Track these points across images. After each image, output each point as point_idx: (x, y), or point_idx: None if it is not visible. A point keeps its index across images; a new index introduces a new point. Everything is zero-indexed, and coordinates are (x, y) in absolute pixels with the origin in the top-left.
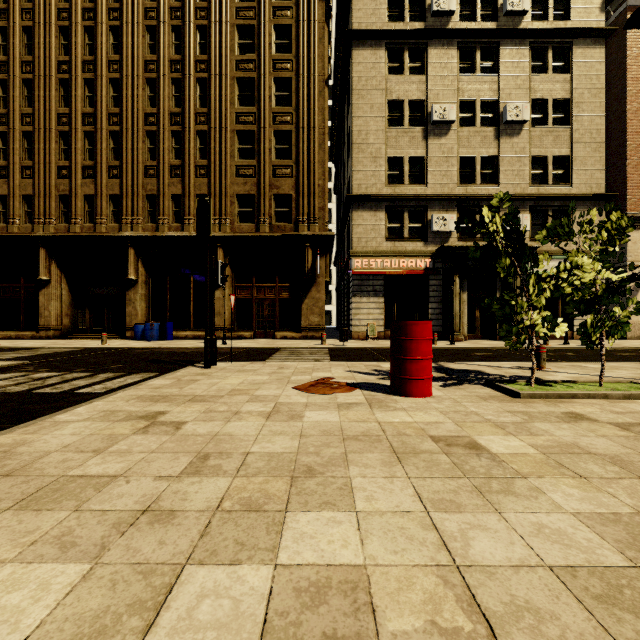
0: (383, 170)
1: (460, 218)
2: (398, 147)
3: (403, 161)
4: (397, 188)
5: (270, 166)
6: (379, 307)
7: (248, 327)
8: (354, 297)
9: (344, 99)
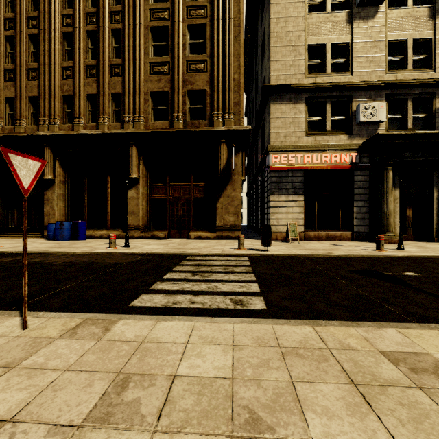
0: (303, 59)
1: (388, 108)
2: (319, 34)
3: (325, 49)
4: (318, 77)
5: (184, 61)
6: (299, 205)
7: (163, 226)
8: (272, 195)
9: (257, 9)
